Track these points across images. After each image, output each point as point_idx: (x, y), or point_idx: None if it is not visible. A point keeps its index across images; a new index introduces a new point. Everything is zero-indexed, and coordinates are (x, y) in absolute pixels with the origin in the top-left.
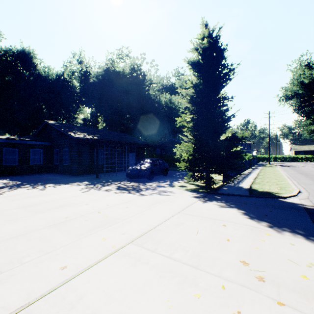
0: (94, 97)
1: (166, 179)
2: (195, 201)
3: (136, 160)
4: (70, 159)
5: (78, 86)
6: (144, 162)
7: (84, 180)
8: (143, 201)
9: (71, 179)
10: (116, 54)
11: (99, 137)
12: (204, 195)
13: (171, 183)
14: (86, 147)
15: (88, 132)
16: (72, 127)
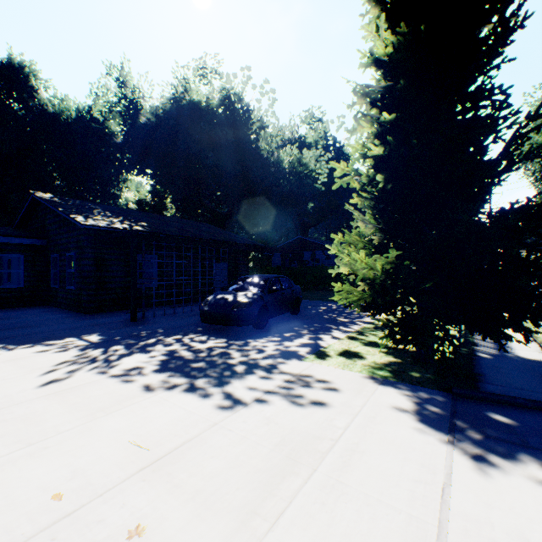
0: (151, 153)
1: (298, 325)
2: (445, 457)
3: (229, 278)
4: (79, 276)
5: (119, 132)
6: (246, 284)
7: (95, 330)
8: (230, 459)
9: (68, 325)
10: (193, 67)
11: (148, 227)
12: (444, 402)
13: (314, 340)
14: (115, 250)
15: (125, 217)
16: (91, 206)
